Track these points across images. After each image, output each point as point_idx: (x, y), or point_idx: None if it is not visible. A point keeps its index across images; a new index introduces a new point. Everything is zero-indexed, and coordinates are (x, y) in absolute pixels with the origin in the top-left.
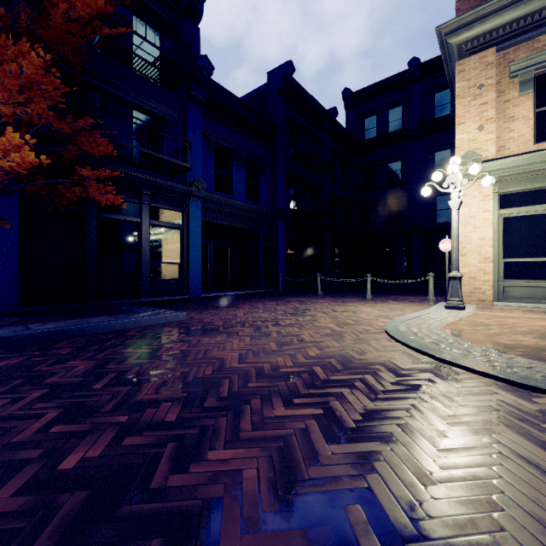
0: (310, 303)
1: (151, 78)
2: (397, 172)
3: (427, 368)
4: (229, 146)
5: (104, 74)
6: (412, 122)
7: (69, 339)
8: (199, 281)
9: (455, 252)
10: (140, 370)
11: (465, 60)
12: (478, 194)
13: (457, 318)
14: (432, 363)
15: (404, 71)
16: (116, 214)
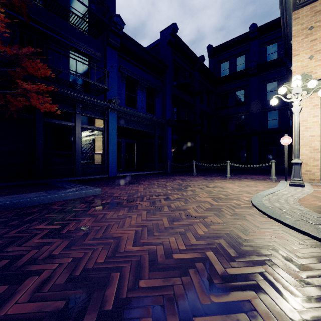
0: (189, 180)
1: (82, 29)
2: (242, 97)
3: (320, 254)
4: (135, 77)
5: (49, 24)
6: (252, 64)
7: (1, 213)
8: (115, 165)
9: (297, 144)
10: (35, 255)
11: (299, 10)
12: (309, 104)
13: (305, 194)
14: (320, 246)
15: (247, 32)
16: (57, 120)
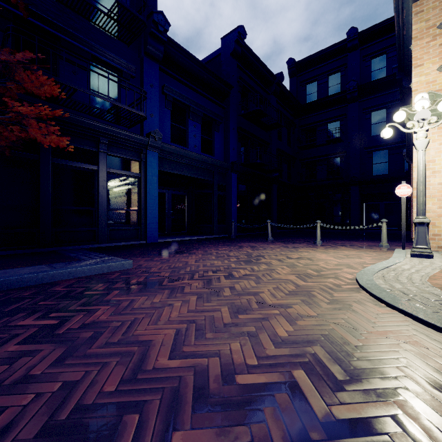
0: (262, 248)
1: (108, 32)
2: (337, 131)
3: None
4: (185, 101)
5: (60, 23)
6: (350, 85)
7: None
8: (156, 227)
9: (422, 195)
10: None
11: (423, 1)
12: (437, 137)
13: (437, 269)
14: None
15: (343, 40)
16: (72, 161)
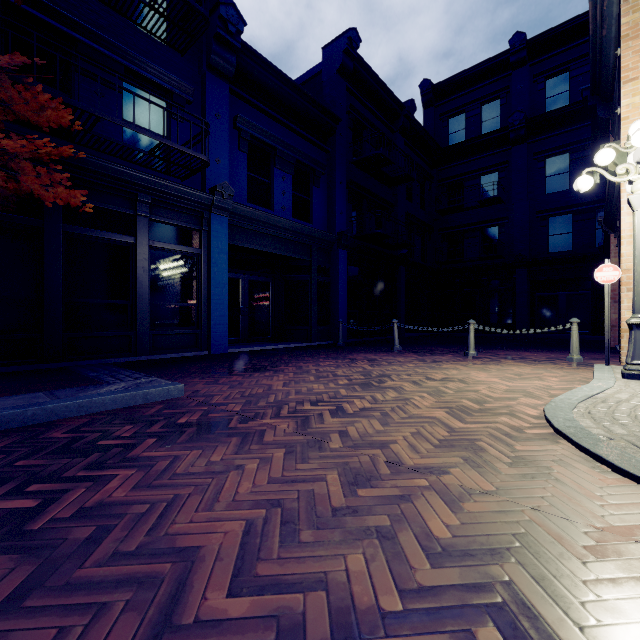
0: (385, 363)
1: (151, 33)
2: (494, 187)
3: None
4: (268, 141)
5: (76, 18)
6: (515, 118)
7: None
8: (224, 330)
9: None
10: None
11: None
12: None
13: None
14: None
15: (504, 51)
16: (94, 230)
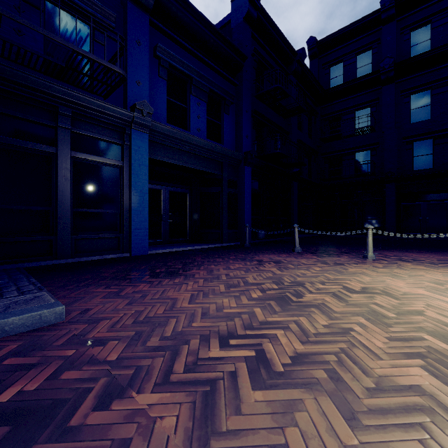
0: (292, 266)
1: None
2: (367, 119)
3: None
4: (185, 70)
5: None
6: (386, 63)
7: None
8: (144, 234)
9: None
10: None
11: None
12: None
13: None
14: None
15: (376, 10)
16: (12, 138)
